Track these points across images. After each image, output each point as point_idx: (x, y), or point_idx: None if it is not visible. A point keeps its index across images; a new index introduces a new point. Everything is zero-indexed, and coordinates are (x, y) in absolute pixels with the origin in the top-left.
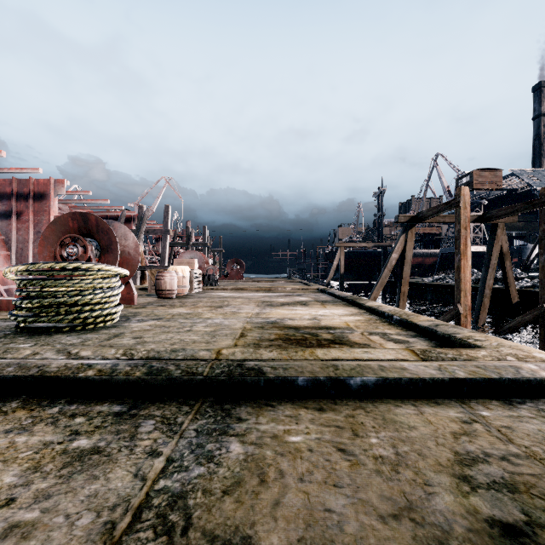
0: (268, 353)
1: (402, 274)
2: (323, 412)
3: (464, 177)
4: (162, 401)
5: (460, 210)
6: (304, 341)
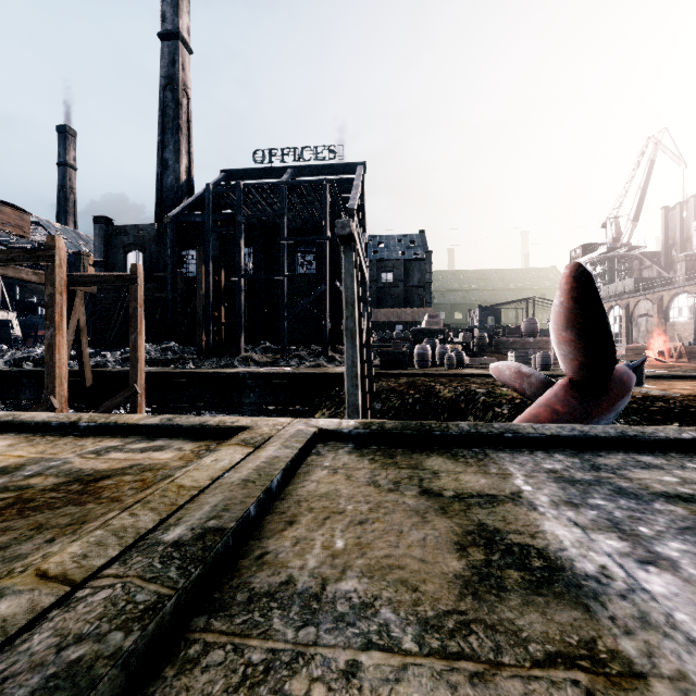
0: (139, 519)
1: None
2: (297, 522)
3: None
4: None
5: (54, 268)
6: (31, 501)
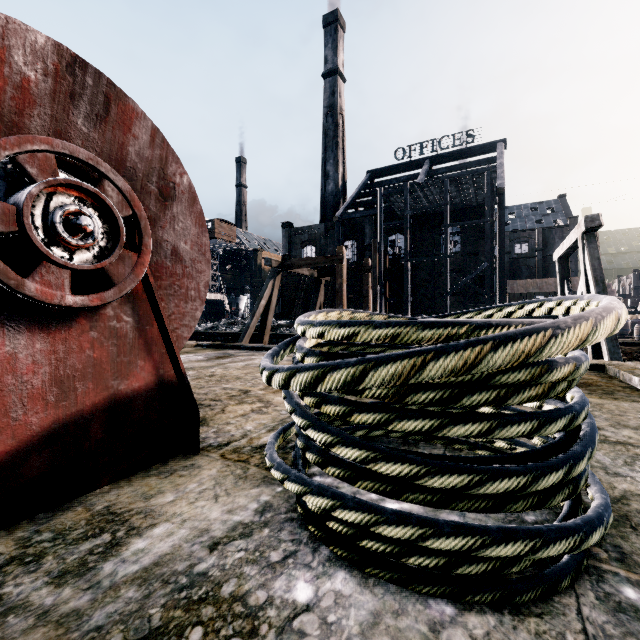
0: None
1: (266, 323)
2: None
3: (207, 223)
4: None
5: (342, 266)
6: None
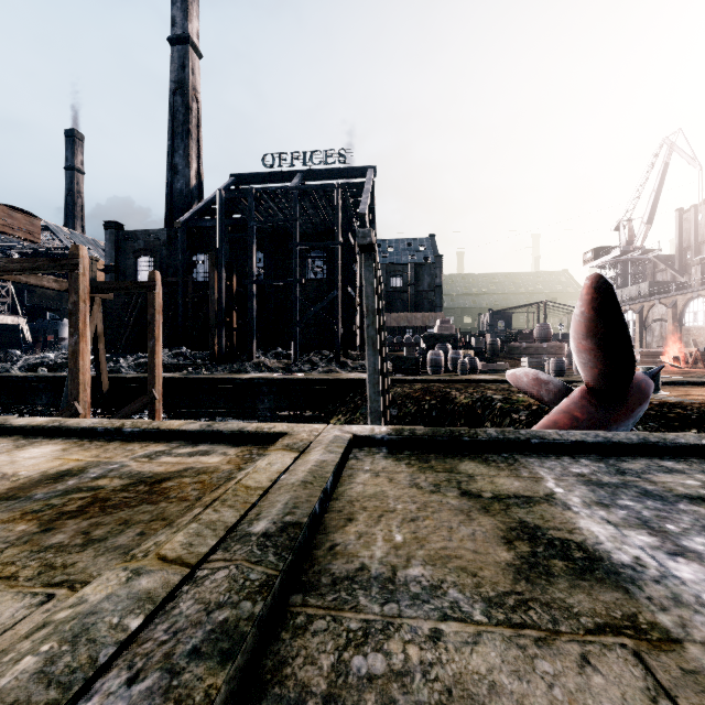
0: (223, 514)
1: None
2: (355, 519)
3: None
4: (282, 664)
5: (78, 276)
6: (108, 500)
